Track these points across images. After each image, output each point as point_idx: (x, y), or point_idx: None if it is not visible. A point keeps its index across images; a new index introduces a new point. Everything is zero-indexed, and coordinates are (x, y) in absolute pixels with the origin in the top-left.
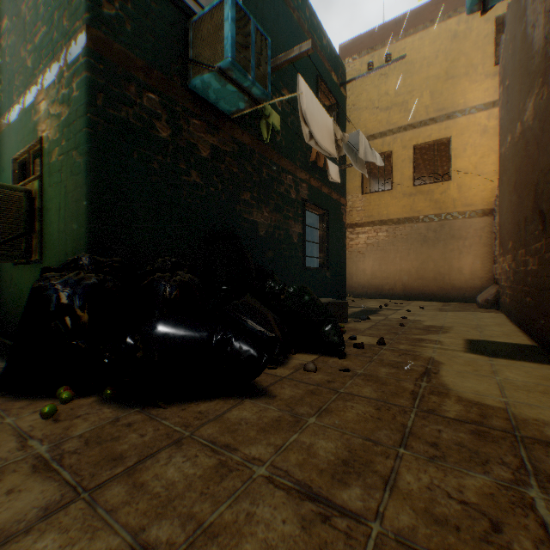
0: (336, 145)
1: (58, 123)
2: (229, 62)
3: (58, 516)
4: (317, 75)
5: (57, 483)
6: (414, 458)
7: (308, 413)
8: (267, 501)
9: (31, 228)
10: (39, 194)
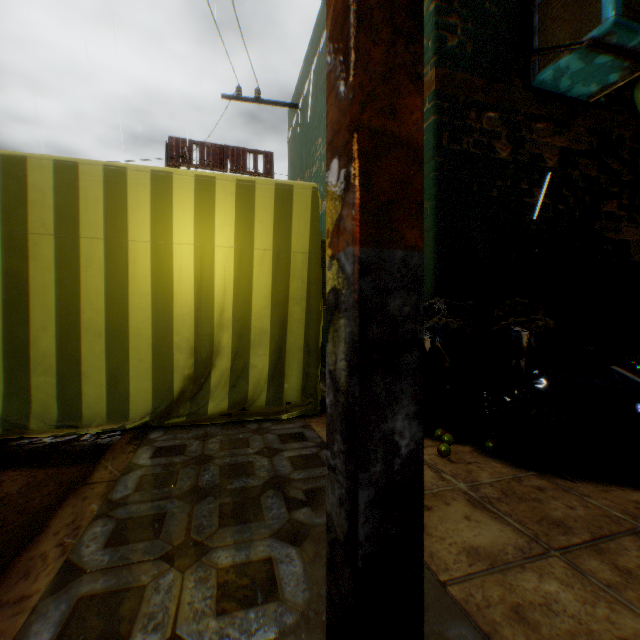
0: None
1: None
2: (609, 24)
3: (541, 563)
4: None
5: (508, 527)
6: None
7: None
8: None
9: None
10: None
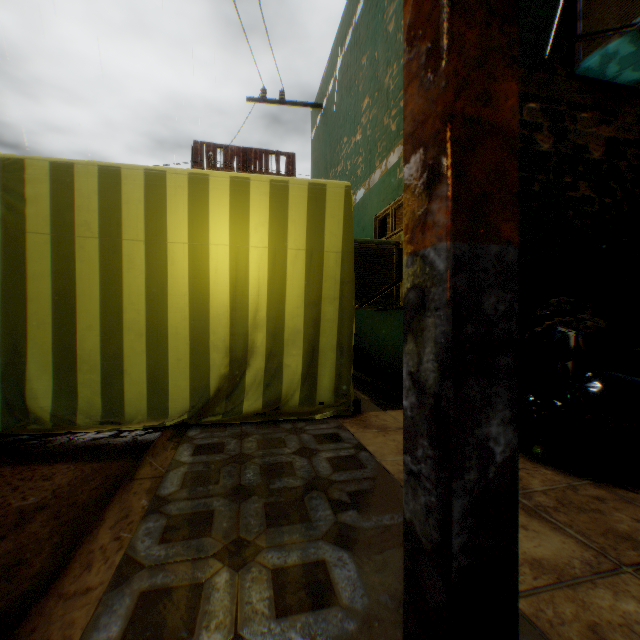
0: None
1: None
2: None
3: (613, 580)
4: None
5: (570, 539)
6: None
7: None
8: None
9: (398, 277)
10: None
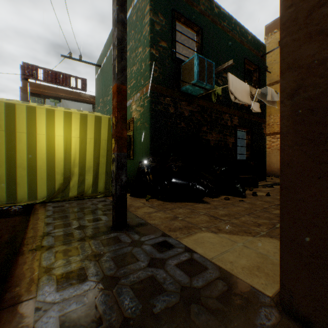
0: (252, 97)
1: (139, 113)
2: (196, 81)
3: (158, 212)
4: (244, 58)
5: (155, 209)
6: (248, 216)
7: (220, 207)
8: (202, 216)
9: (130, 148)
10: (132, 136)
